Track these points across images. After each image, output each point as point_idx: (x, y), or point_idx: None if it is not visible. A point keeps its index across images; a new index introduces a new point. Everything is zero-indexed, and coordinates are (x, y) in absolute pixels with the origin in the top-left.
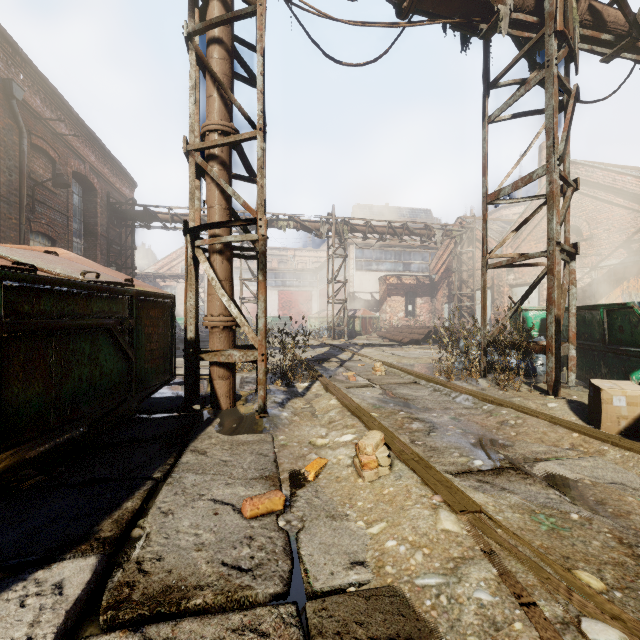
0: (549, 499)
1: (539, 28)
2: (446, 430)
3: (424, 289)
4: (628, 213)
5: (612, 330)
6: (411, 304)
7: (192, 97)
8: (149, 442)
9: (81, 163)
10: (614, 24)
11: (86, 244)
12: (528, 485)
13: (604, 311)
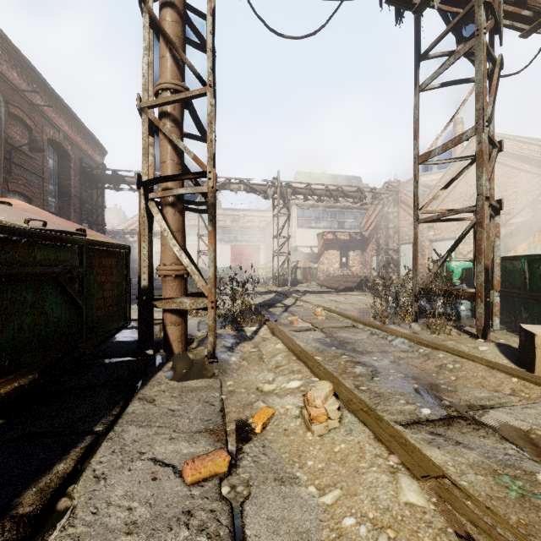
0: (508, 455)
1: (466, 4)
2: (388, 374)
3: (356, 244)
4: (534, 177)
5: (533, 278)
6: (345, 256)
7: (145, 57)
8: (98, 389)
9: (56, 131)
10: (533, 1)
11: (61, 203)
12: (482, 438)
13: (525, 261)
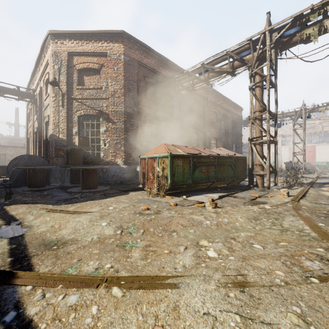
0: None
1: None
2: None
3: None
4: None
5: None
6: None
7: (250, 104)
8: (238, 189)
9: (224, 110)
10: None
11: (225, 137)
12: None
13: None
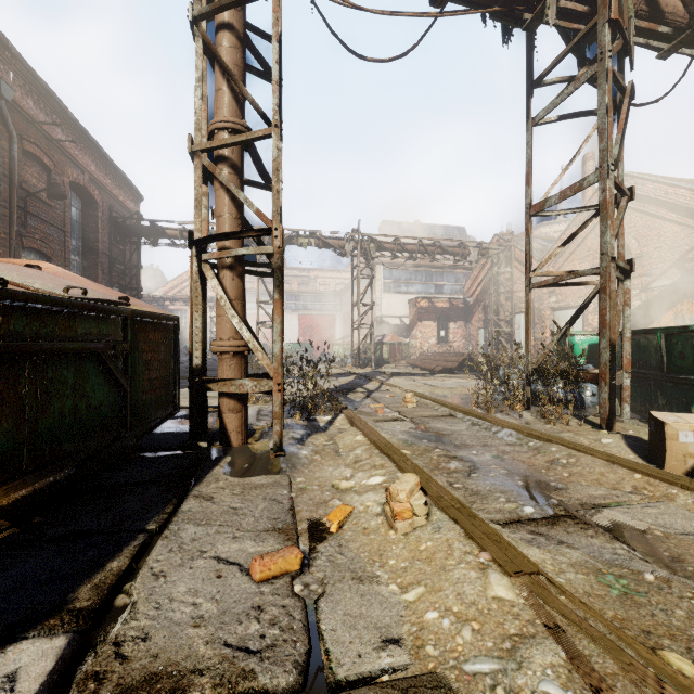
0: (616, 555)
1: (589, 19)
2: (489, 470)
3: (458, 313)
4: (681, 229)
5: (671, 356)
6: (444, 329)
7: (198, 90)
8: (146, 486)
9: (80, 173)
10: (672, 15)
11: (86, 262)
12: (590, 537)
13: (662, 335)
